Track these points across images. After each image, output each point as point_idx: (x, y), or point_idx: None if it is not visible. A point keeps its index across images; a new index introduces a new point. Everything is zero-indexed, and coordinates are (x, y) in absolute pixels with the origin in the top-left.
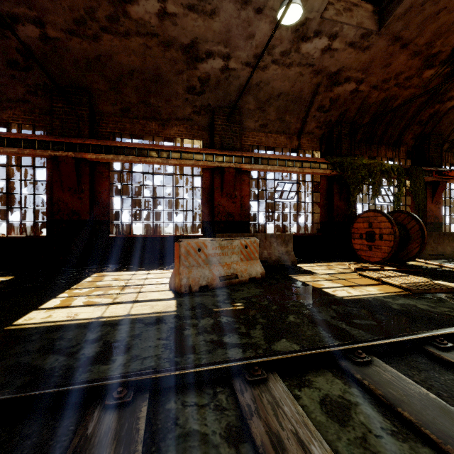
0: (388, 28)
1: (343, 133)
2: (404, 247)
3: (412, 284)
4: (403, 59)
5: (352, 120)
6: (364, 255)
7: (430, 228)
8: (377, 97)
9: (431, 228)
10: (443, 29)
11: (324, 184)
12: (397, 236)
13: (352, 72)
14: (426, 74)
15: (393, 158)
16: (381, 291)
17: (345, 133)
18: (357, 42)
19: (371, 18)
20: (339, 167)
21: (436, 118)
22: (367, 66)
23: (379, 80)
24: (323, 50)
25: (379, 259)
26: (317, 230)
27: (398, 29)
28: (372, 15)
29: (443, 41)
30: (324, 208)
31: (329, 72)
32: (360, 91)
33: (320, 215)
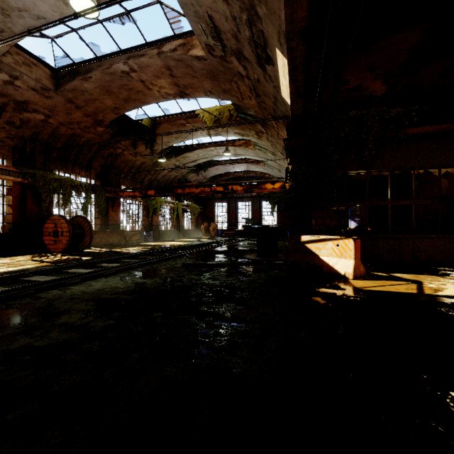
0: (63, 93)
1: (38, 149)
2: (82, 241)
3: (58, 260)
4: (80, 115)
5: (46, 141)
6: (52, 248)
7: (111, 227)
8: (66, 131)
9: (112, 228)
10: (101, 109)
11: (18, 189)
12: (71, 233)
13: (40, 108)
14: (99, 129)
15: (86, 177)
16: (35, 266)
17: (40, 150)
18: (39, 90)
19: (49, 80)
20: (32, 177)
21: (113, 157)
22: (53, 108)
23: (65, 121)
24: (5, 81)
25: (61, 250)
26: (10, 230)
27: (70, 96)
28: (50, 77)
29: (103, 115)
30: (18, 210)
31: (16, 99)
32: (49, 122)
33: (13, 216)
